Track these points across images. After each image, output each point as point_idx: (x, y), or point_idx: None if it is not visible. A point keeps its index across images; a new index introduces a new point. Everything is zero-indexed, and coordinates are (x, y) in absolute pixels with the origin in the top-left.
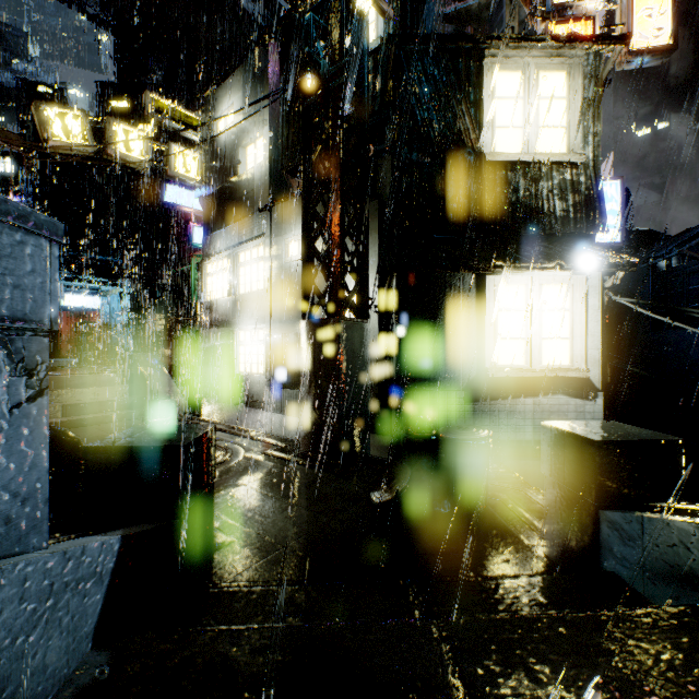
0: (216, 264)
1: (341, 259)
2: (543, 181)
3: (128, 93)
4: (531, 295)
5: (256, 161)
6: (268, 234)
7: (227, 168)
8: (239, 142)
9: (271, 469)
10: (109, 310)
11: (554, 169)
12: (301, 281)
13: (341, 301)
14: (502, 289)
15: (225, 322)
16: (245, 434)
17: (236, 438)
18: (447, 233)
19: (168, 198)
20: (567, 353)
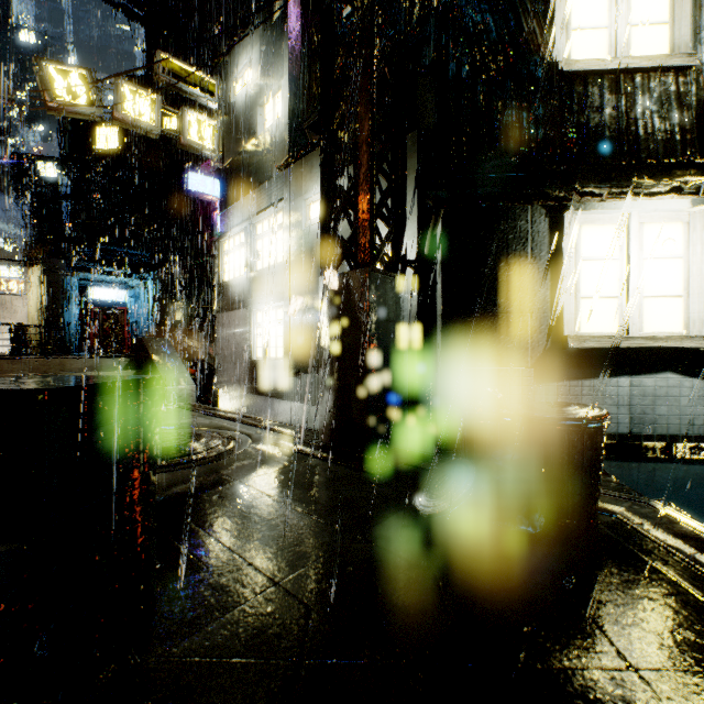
0: (233, 241)
1: (370, 191)
2: (637, 95)
3: (155, 86)
4: (628, 238)
5: (274, 118)
6: (286, 196)
7: (244, 132)
8: (257, 100)
9: (279, 462)
10: (135, 304)
11: (652, 79)
12: (321, 228)
13: (370, 247)
14: (587, 232)
15: (242, 303)
16: (255, 422)
17: (245, 427)
18: (506, 169)
19: (192, 186)
20: (679, 316)
